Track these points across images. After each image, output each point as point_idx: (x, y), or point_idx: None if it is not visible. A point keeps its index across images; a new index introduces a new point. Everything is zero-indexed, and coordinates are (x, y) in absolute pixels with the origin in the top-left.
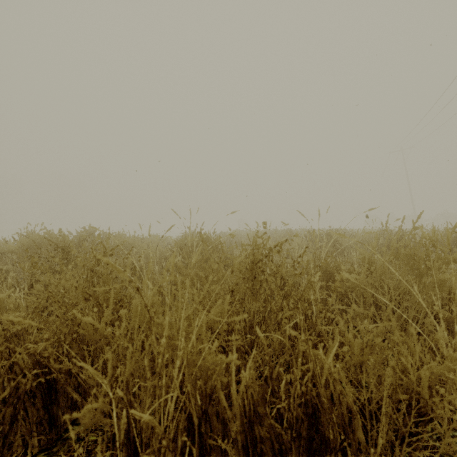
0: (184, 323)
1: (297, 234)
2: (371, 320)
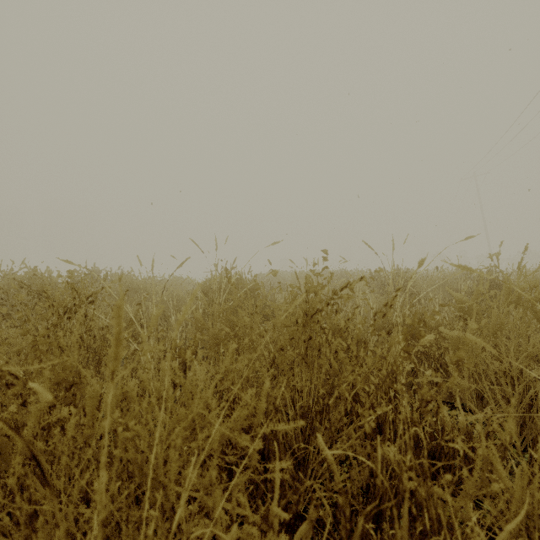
0: (177, 443)
1: (381, 268)
2: (472, 395)
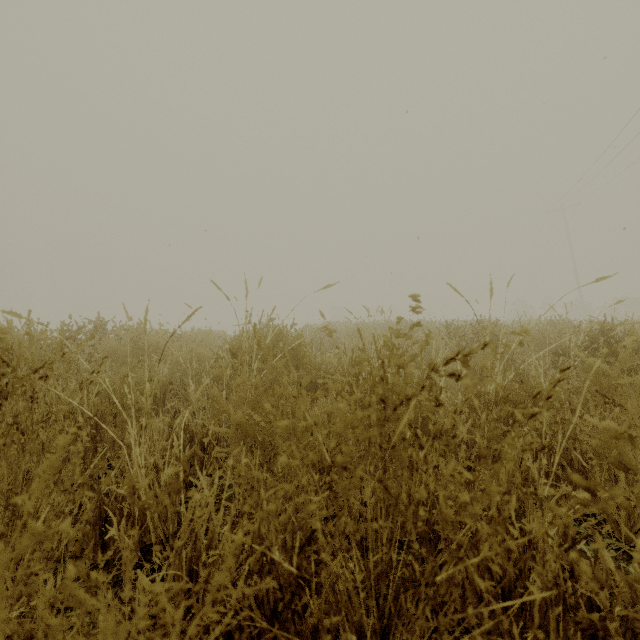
0: None
1: (525, 328)
2: None
